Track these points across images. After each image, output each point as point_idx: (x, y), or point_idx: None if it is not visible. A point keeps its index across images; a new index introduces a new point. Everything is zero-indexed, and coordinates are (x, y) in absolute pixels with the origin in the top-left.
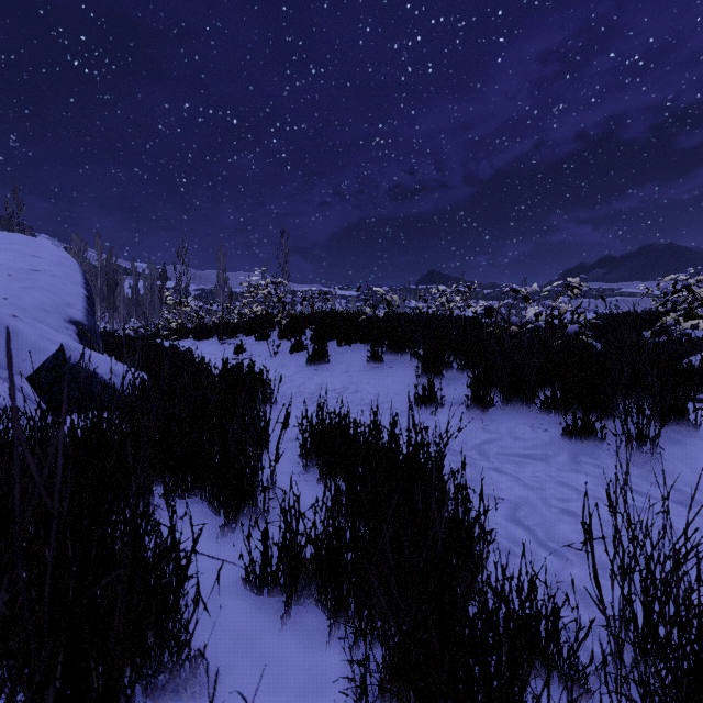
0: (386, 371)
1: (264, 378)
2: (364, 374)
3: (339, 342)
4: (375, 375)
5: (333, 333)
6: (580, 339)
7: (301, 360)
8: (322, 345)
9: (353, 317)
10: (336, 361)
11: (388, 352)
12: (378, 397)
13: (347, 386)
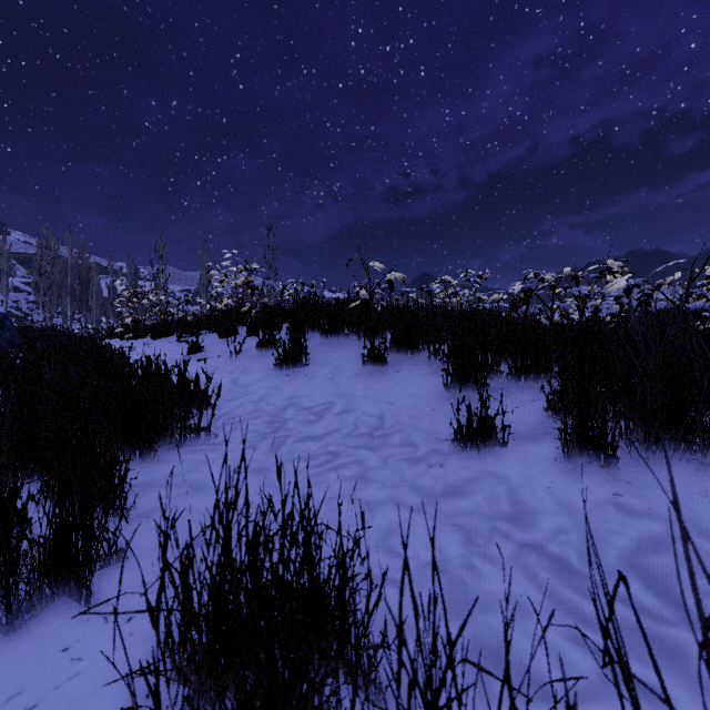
0: (391, 378)
1: (210, 387)
2: (357, 381)
3: (324, 336)
4: (374, 383)
5: (315, 325)
6: (702, 327)
7: (270, 362)
8: (299, 340)
9: (342, 306)
10: (318, 363)
11: (393, 349)
12: (382, 421)
13: (332, 401)
